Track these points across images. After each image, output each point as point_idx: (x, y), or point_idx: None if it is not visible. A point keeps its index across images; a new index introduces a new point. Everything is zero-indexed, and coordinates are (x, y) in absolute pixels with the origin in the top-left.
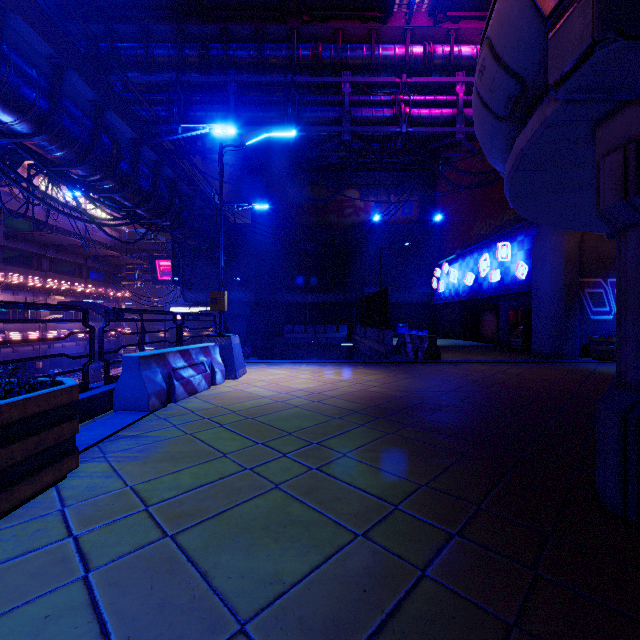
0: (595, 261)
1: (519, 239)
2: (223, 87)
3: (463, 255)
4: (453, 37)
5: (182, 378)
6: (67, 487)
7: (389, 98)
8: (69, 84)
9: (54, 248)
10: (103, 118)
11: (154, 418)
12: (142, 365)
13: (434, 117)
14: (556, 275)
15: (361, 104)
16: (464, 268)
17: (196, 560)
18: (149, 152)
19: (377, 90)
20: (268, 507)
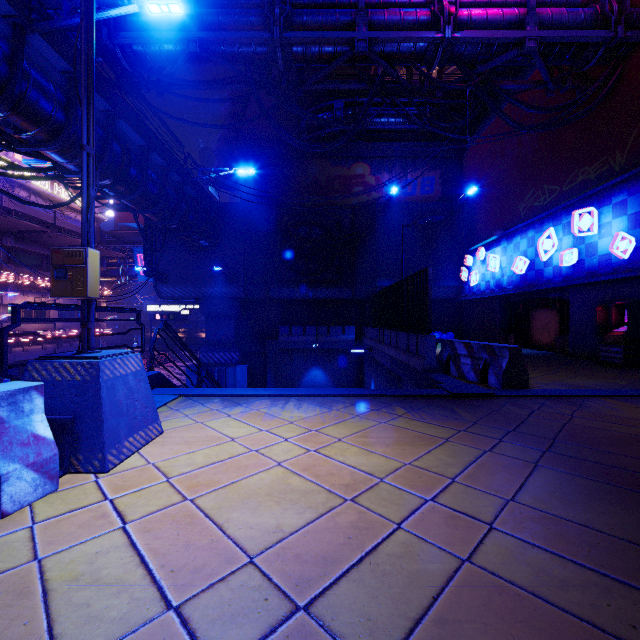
0: None
1: (616, 200)
2: None
3: (509, 235)
4: None
5: None
6: None
7: None
8: None
9: (10, 235)
10: None
11: None
12: None
13: (491, 19)
14: None
15: (381, 8)
16: (511, 252)
17: None
18: (50, 52)
19: None
20: None
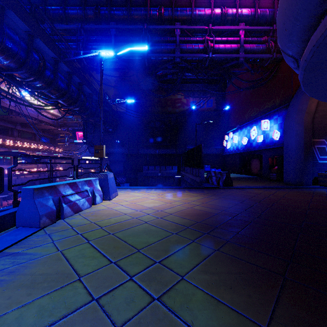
0: (321, 129)
1: (274, 118)
2: (108, 32)
3: (241, 128)
4: (238, 3)
5: (70, 202)
6: None
7: (201, 38)
8: (10, 20)
9: (20, 124)
10: (34, 44)
11: (41, 234)
12: (36, 194)
13: (227, 49)
14: (299, 137)
15: (186, 42)
16: (241, 135)
17: None
18: (64, 66)
19: (194, 34)
20: None
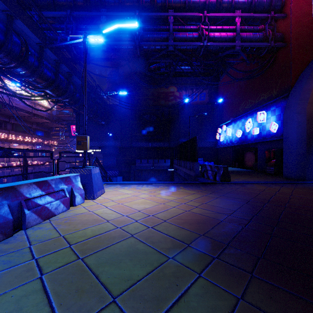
0: None
1: (272, 109)
2: (99, 20)
3: (235, 120)
4: None
5: (37, 206)
6: None
7: (196, 27)
8: None
9: (13, 118)
10: (16, 27)
11: None
12: None
13: (222, 37)
14: (301, 129)
15: (179, 30)
16: (235, 127)
17: None
18: (51, 54)
19: (188, 23)
20: None
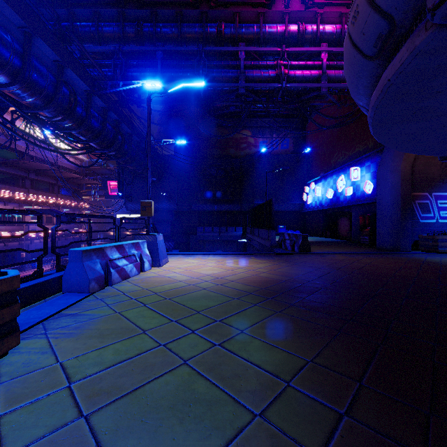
0: (423, 180)
1: (367, 164)
2: (153, 55)
3: (325, 177)
4: (319, 18)
5: (117, 266)
6: (6, 363)
7: (273, 63)
8: (37, 48)
9: (34, 172)
10: (64, 75)
11: (93, 299)
12: (84, 257)
13: (305, 76)
14: (395, 190)
15: (252, 67)
16: (326, 186)
17: (104, 445)
18: (98, 101)
19: (264, 57)
20: (176, 384)
